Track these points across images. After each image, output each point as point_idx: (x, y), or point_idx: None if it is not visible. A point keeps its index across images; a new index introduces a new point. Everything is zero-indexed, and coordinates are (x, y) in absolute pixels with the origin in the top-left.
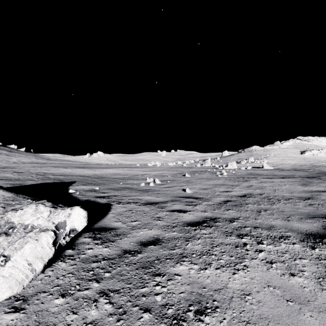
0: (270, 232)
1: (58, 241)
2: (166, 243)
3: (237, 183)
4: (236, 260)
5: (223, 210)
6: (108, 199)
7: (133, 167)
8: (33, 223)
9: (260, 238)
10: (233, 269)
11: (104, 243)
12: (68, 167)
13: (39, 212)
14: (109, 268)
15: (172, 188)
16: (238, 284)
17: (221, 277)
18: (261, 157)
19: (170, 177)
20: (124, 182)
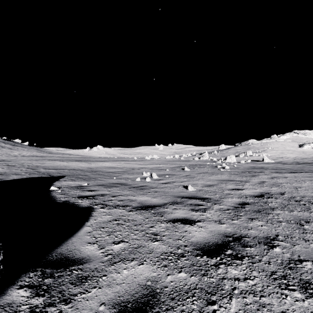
0: None
1: None
2: (169, 311)
3: (244, 178)
4: None
5: (245, 219)
6: (92, 200)
7: (130, 161)
8: None
9: None
10: None
11: (48, 306)
12: (65, 160)
13: None
14: None
15: (171, 184)
16: None
17: None
18: (258, 150)
19: (168, 171)
20: (118, 176)
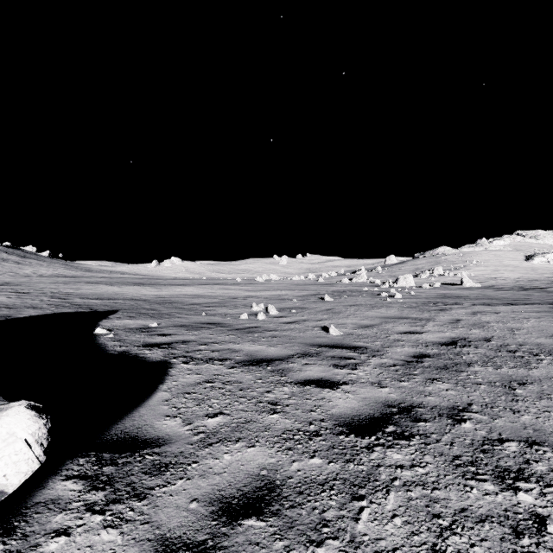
0: None
1: None
2: (294, 508)
3: (427, 314)
4: None
5: (421, 380)
6: (168, 350)
7: (229, 284)
8: None
9: None
10: None
11: (112, 503)
12: (115, 283)
13: None
14: None
15: (301, 325)
16: None
17: None
18: (454, 265)
19: (296, 302)
20: (209, 311)
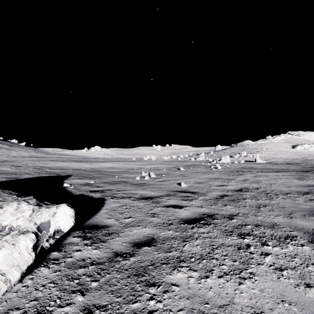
0: (274, 231)
1: (40, 245)
2: (161, 244)
3: (232, 176)
4: (241, 266)
5: (220, 205)
6: (102, 193)
7: (129, 161)
8: (11, 224)
9: (264, 238)
10: (238, 278)
11: (94, 243)
12: (65, 161)
13: (21, 211)
14: (97, 275)
15: (167, 182)
16: (246, 299)
17: (225, 288)
18: (253, 151)
19: (165, 171)
20: (119, 175)
